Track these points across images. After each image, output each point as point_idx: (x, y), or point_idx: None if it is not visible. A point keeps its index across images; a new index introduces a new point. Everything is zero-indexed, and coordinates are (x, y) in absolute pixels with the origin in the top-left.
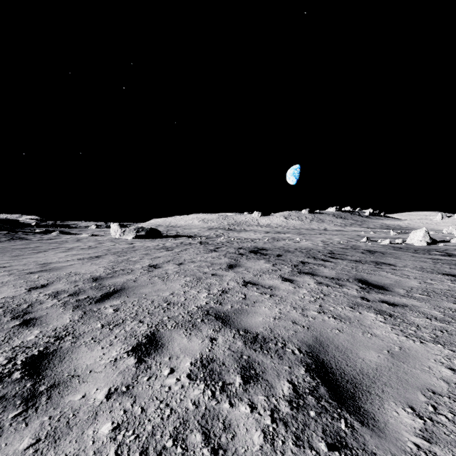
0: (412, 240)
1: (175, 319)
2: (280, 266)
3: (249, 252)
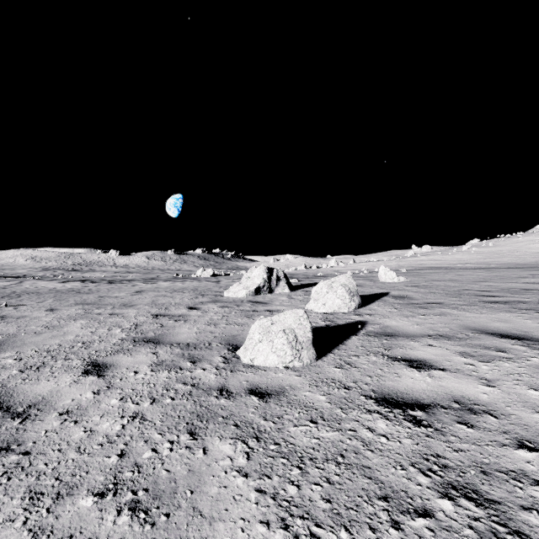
0: (197, 274)
1: (37, 287)
2: (86, 282)
3: (76, 281)
